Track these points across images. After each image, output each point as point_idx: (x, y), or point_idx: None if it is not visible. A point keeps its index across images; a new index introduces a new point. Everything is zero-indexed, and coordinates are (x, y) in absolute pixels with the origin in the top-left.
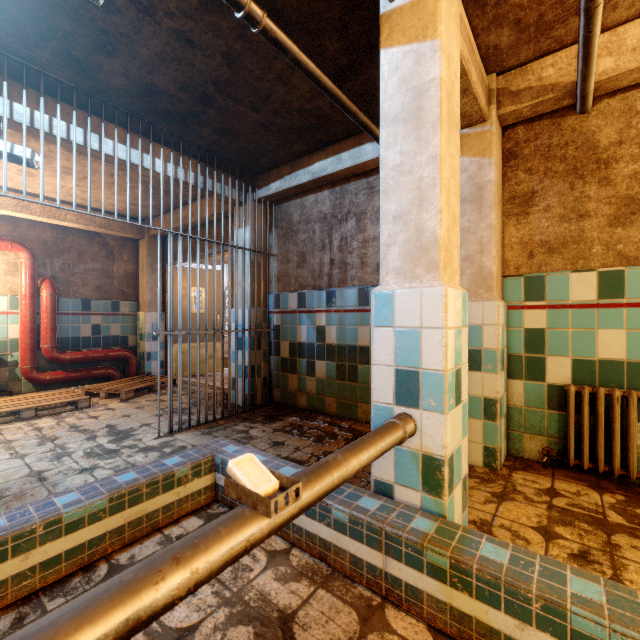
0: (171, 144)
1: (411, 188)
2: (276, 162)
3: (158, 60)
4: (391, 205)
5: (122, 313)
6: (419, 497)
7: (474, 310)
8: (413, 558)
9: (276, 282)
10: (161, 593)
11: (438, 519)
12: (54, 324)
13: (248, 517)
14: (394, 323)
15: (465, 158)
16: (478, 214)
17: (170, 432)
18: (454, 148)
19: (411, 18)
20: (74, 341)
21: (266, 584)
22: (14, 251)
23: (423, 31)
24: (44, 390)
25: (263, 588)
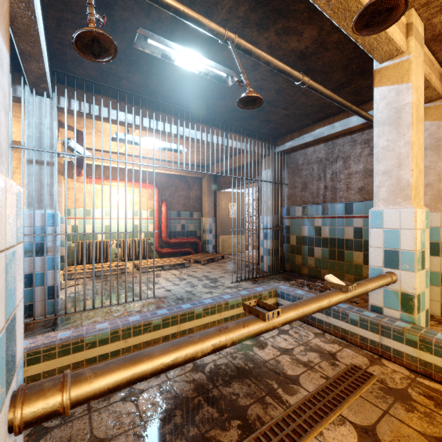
0: (237, 131)
1: (393, 158)
2: (290, 131)
3: None
4: (381, 166)
5: (194, 218)
6: (399, 314)
7: (433, 217)
8: (397, 337)
9: (287, 200)
10: (324, 302)
11: (411, 324)
12: (167, 224)
13: (338, 292)
14: (383, 226)
15: (426, 122)
16: (437, 157)
17: (237, 281)
18: (420, 133)
19: (393, 72)
20: (174, 233)
21: (317, 342)
22: (152, 188)
23: (401, 79)
24: (162, 257)
25: (316, 343)
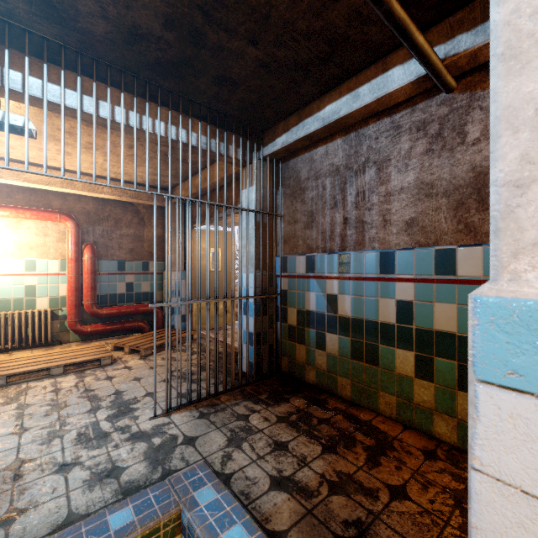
0: (169, 102)
1: None
2: (282, 113)
3: None
4: (531, 81)
5: (151, 272)
6: None
7: None
8: None
9: (283, 244)
10: None
11: None
12: (93, 283)
13: None
14: None
15: None
16: None
17: (167, 411)
18: None
19: None
20: (111, 297)
21: None
22: (62, 221)
23: None
24: (87, 340)
25: None
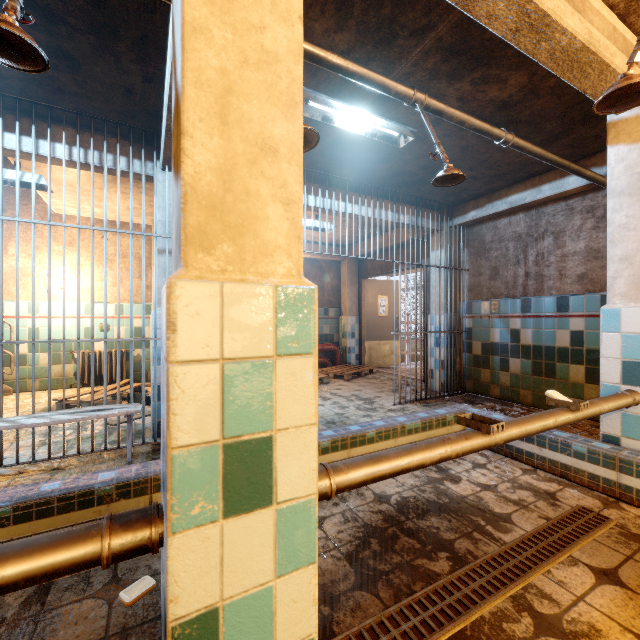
0: (400, 200)
1: (636, 240)
2: (473, 196)
3: (414, 159)
4: (617, 251)
5: (330, 317)
6: None
7: None
8: None
9: (467, 292)
10: (549, 421)
11: None
12: None
13: (565, 410)
14: (620, 330)
15: None
16: None
17: (400, 402)
18: None
19: (636, 126)
20: None
21: (528, 480)
22: None
23: None
24: None
25: (527, 481)
